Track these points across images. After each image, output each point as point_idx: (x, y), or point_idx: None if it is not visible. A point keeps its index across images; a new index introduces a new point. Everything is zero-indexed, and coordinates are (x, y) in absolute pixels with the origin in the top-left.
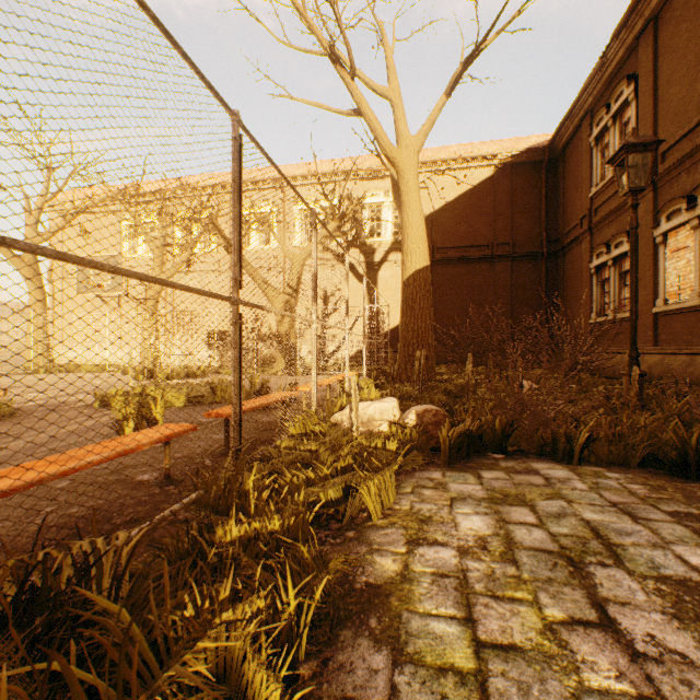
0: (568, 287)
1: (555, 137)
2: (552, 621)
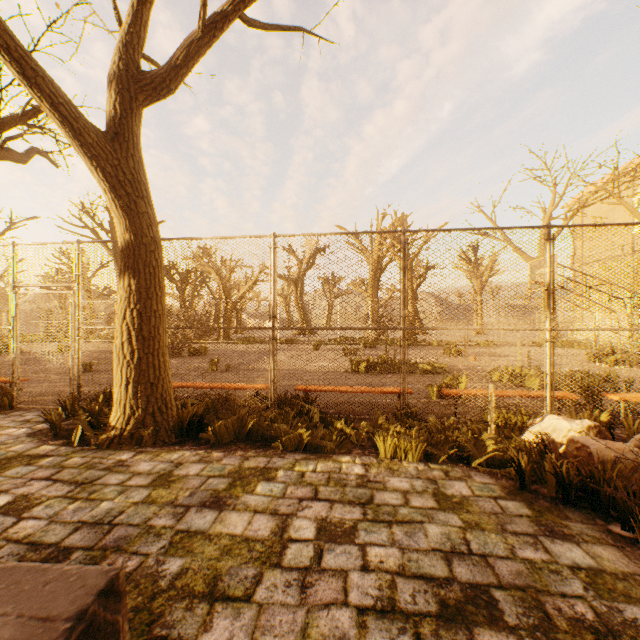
0: None
1: None
2: (316, 486)
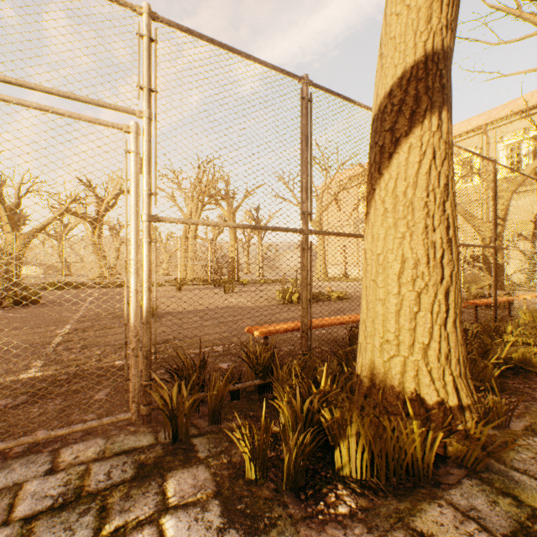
0: None
1: None
2: None
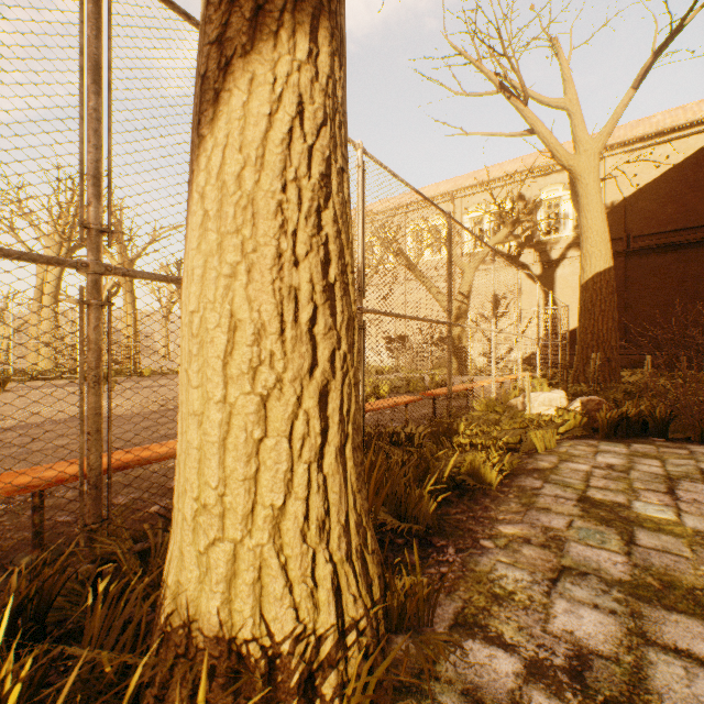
0: None
1: None
2: (635, 488)
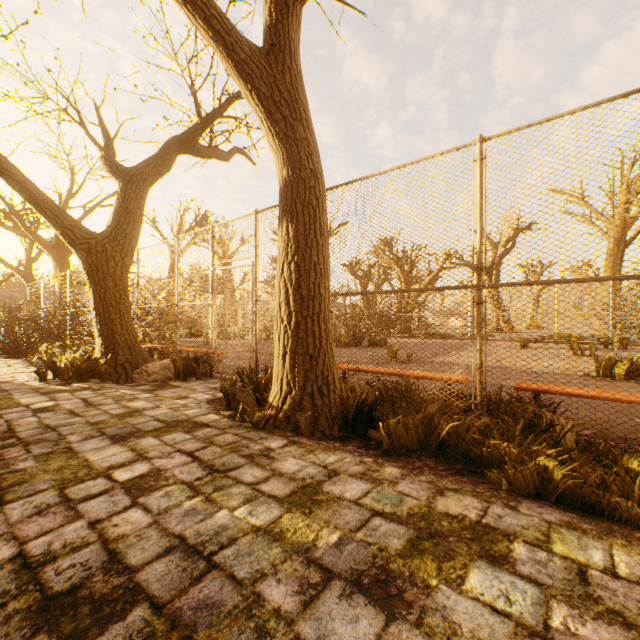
0: None
1: None
2: None
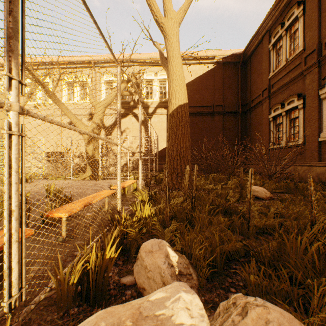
0: (253, 129)
1: (247, 47)
2: None
